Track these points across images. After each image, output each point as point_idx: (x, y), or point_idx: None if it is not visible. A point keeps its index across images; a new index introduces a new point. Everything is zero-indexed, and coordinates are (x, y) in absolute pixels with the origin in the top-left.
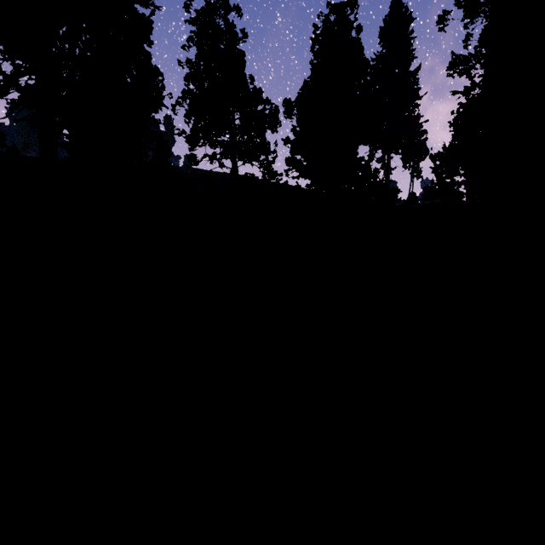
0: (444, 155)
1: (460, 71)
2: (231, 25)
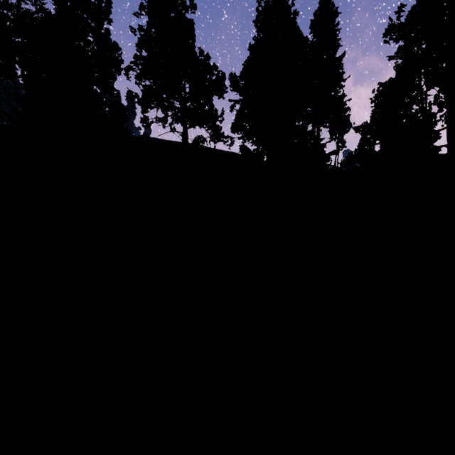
0: (372, 123)
1: (396, 37)
2: None
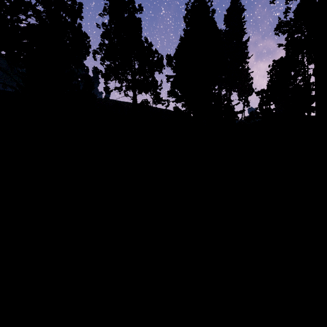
0: (267, 89)
1: (283, 31)
2: (132, 1)
